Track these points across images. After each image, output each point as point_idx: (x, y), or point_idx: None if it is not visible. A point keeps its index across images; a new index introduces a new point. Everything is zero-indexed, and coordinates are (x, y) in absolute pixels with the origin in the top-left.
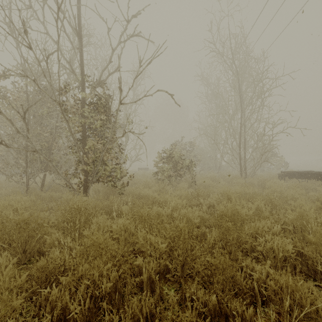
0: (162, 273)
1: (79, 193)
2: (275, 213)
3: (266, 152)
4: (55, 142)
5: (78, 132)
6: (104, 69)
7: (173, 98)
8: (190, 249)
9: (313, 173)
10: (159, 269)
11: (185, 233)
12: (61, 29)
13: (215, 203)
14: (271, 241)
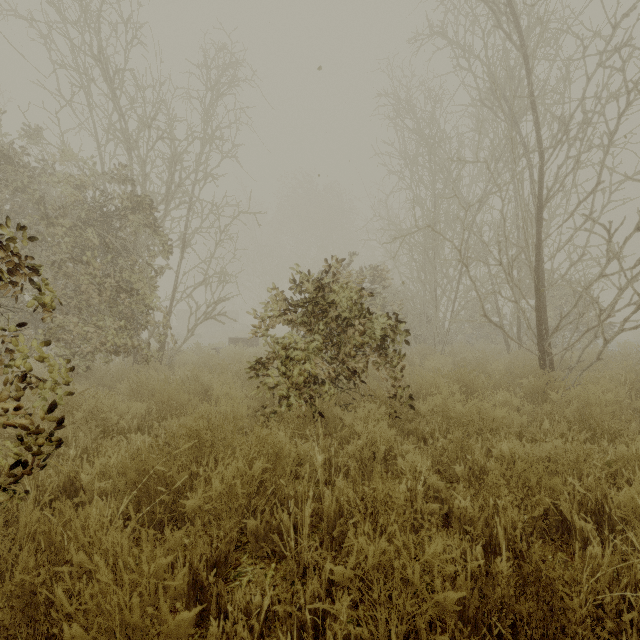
0: None
1: None
2: None
3: None
4: None
5: None
6: None
7: None
8: None
9: None
10: None
11: None
12: None
13: None
14: None
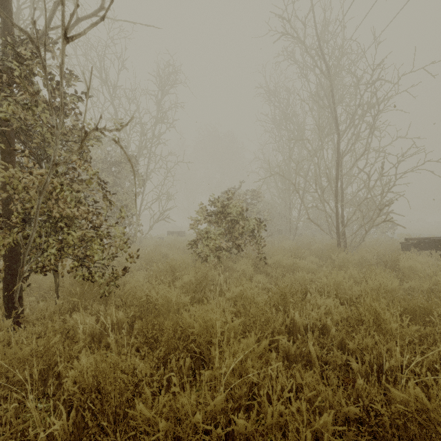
0: None
1: None
2: None
3: (389, 204)
4: None
5: None
6: None
7: None
8: None
9: None
10: None
11: None
12: None
13: (328, 321)
14: None
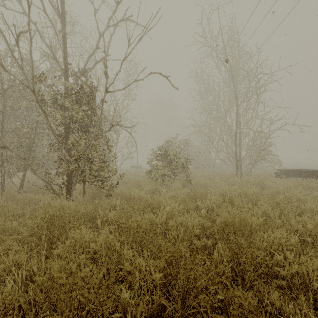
0: (156, 316)
1: (60, 196)
2: (283, 218)
3: (263, 149)
4: (37, 138)
5: (59, 125)
6: (90, 56)
7: (169, 81)
8: (193, 277)
9: (311, 172)
10: (151, 311)
11: (186, 256)
12: (40, 9)
13: (214, 205)
14: (297, 263)
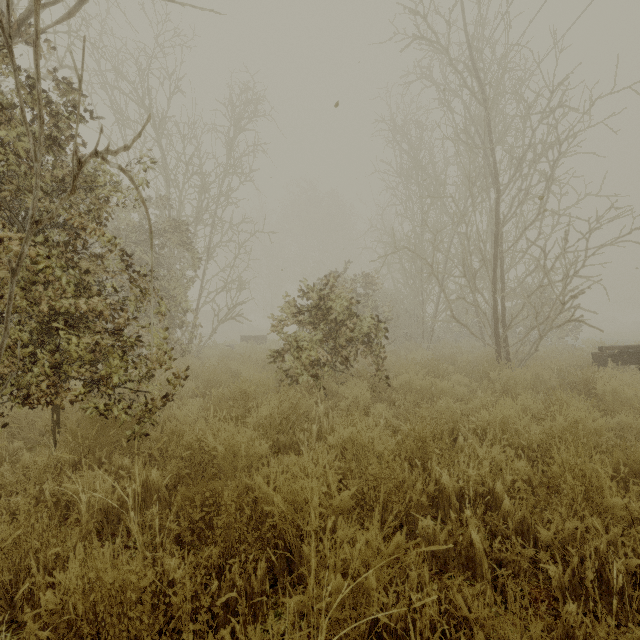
0: None
1: None
2: None
3: (576, 295)
4: None
5: None
6: None
7: None
8: None
9: None
10: None
11: None
12: None
13: (497, 486)
14: None
